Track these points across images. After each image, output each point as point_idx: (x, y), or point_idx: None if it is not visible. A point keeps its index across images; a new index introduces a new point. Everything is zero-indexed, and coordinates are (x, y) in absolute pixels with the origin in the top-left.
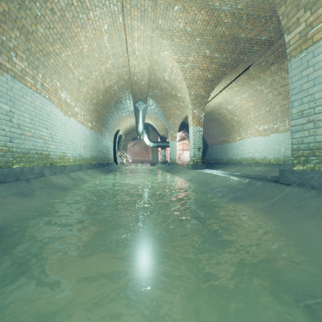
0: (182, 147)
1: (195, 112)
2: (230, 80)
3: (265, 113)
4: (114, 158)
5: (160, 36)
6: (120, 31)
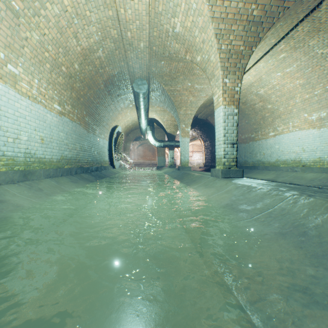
0: (191, 149)
1: (227, 83)
2: (277, 38)
3: (324, 94)
4: (111, 161)
5: None
6: None
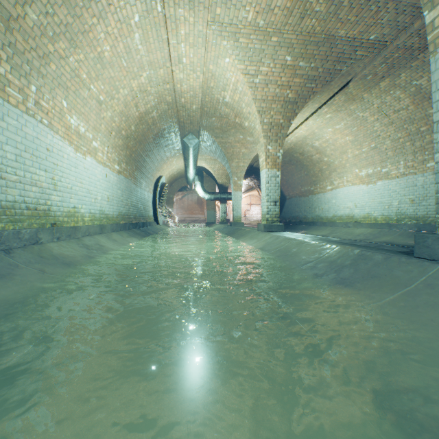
0: (249, 201)
1: (269, 149)
2: (320, 103)
3: (370, 152)
4: (155, 216)
5: (218, 35)
6: (159, 27)
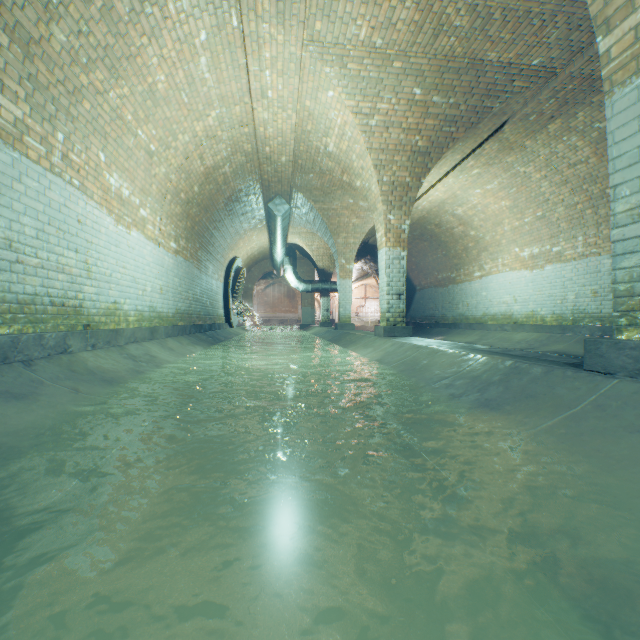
0: (363, 293)
1: (391, 220)
2: (463, 154)
3: (535, 223)
4: (226, 315)
5: (318, 58)
6: (234, 47)
